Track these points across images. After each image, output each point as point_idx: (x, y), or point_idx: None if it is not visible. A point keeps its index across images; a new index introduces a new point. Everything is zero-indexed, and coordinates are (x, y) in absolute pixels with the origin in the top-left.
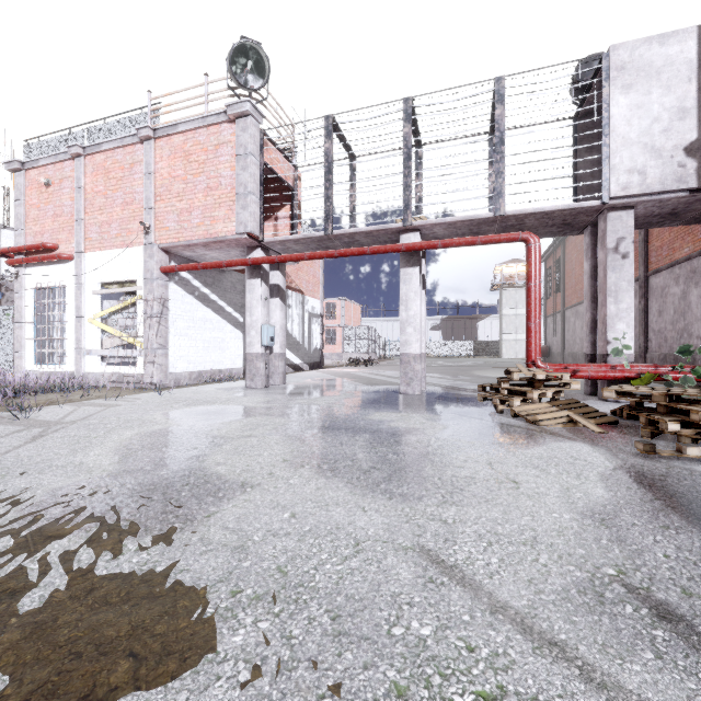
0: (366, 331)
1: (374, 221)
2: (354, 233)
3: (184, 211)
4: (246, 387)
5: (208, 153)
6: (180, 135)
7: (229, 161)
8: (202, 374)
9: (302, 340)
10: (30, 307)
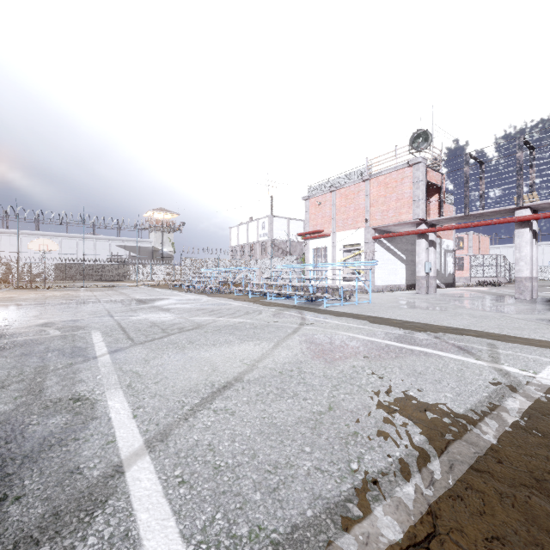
0: (494, 258)
1: (496, 206)
2: (483, 213)
3: (384, 211)
4: (416, 293)
5: (397, 183)
6: (382, 176)
7: (408, 185)
8: (387, 286)
9: (440, 268)
10: (311, 256)
